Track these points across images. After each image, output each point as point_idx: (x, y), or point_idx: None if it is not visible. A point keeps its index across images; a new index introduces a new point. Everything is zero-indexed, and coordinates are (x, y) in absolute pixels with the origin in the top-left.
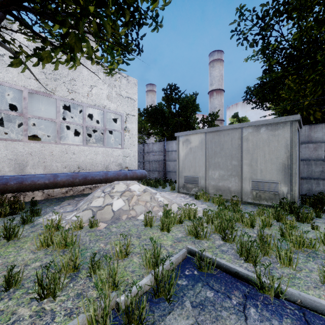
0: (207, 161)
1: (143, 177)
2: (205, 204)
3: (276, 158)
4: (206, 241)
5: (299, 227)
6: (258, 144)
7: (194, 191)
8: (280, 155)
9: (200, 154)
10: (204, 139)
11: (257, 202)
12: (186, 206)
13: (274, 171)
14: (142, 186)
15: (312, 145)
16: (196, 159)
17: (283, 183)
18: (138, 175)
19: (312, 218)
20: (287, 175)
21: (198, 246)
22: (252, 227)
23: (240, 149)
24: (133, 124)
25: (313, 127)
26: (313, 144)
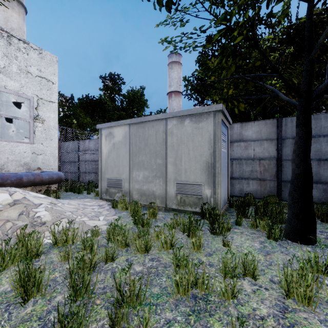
0: (131, 159)
1: (54, 181)
2: (118, 215)
3: (200, 156)
4: (38, 300)
5: (211, 243)
6: (182, 139)
7: (117, 196)
8: (203, 152)
9: (124, 151)
10: (128, 133)
11: (182, 208)
12: (81, 222)
13: (198, 171)
14: (20, 194)
15: (243, 144)
16: (119, 157)
17: (206, 185)
18: (45, 179)
19: (229, 228)
20: (210, 176)
21: (3, 320)
22: (147, 252)
23: (165, 144)
24: (50, 112)
25: (244, 125)
26: (244, 143)
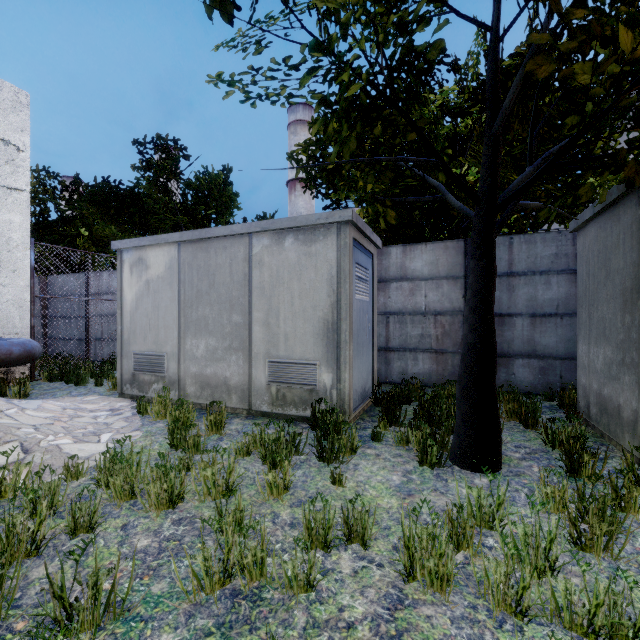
0: (183, 314)
1: (14, 359)
2: (144, 430)
3: (313, 308)
4: None
5: (311, 480)
6: (280, 275)
7: (155, 390)
8: (319, 301)
9: (169, 297)
10: (177, 260)
11: (279, 411)
12: (52, 448)
13: (310, 337)
14: None
15: (407, 286)
16: (159, 310)
17: (324, 365)
18: None
19: (354, 448)
20: (331, 347)
21: None
22: (173, 506)
23: (248, 285)
24: (12, 212)
25: (409, 249)
26: (408, 284)
